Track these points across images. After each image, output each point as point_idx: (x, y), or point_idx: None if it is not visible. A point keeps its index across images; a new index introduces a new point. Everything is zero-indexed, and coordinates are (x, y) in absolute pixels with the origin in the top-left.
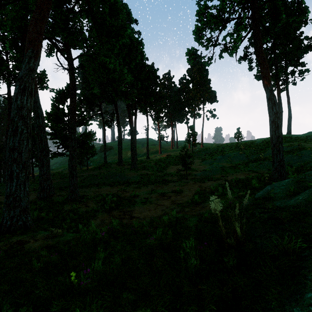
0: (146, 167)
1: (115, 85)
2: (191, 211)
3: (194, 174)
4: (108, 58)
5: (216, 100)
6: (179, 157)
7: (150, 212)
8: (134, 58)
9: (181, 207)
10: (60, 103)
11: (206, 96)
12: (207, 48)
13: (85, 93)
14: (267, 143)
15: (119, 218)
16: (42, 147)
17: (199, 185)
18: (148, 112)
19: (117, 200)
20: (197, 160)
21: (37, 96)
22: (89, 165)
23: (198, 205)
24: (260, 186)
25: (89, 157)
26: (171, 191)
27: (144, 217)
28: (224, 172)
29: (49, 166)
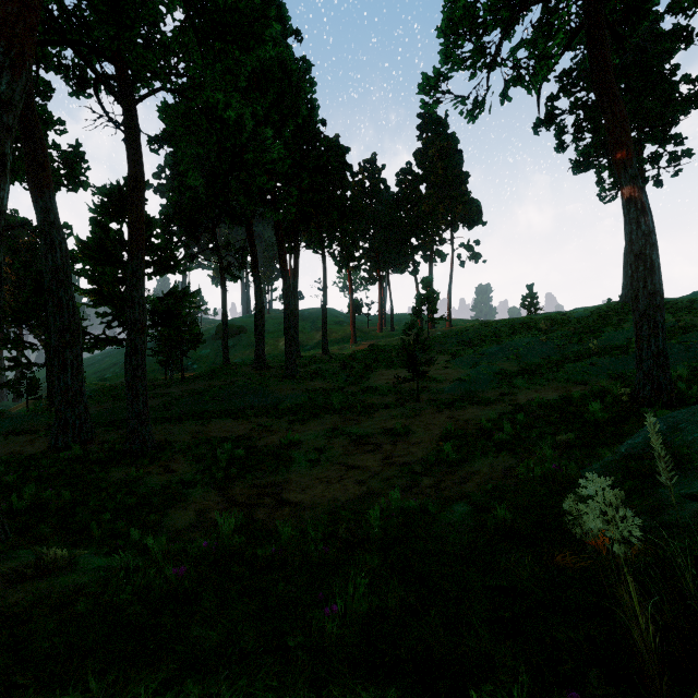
0: (321, 373)
1: (247, 175)
2: (439, 487)
3: (434, 390)
4: (222, 94)
5: (481, 220)
6: (399, 348)
7: (330, 489)
8: (293, 114)
9: (409, 476)
10: (113, 218)
11: (460, 211)
12: (473, 76)
13: (177, 199)
14: (603, 316)
15: (247, 504)
16: (63, 323)
17: (449, 415)
18: (327, 247)
19: (246, 455)
20: (440, 357)
21: (51, 197)
22: (190, 369)
23: (455, 469)
24: (610, 420)
25: (187, 349)
26: (381, 432)
27: (313, 503)
28: (505, 384)
29: (80, 371)
